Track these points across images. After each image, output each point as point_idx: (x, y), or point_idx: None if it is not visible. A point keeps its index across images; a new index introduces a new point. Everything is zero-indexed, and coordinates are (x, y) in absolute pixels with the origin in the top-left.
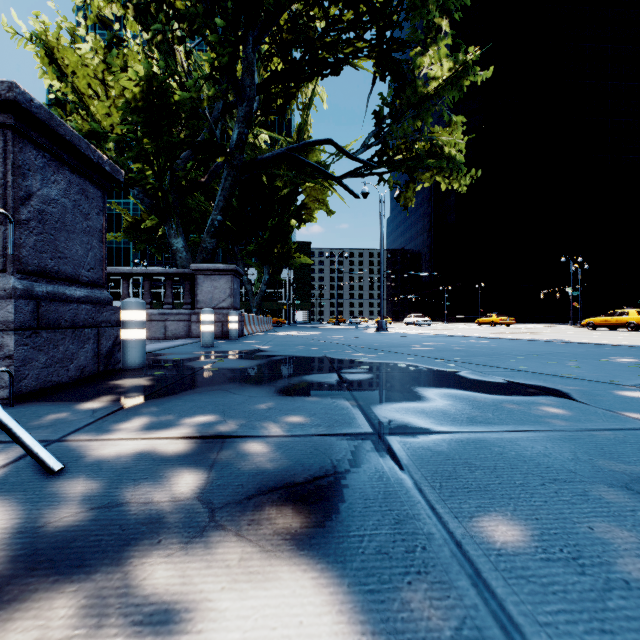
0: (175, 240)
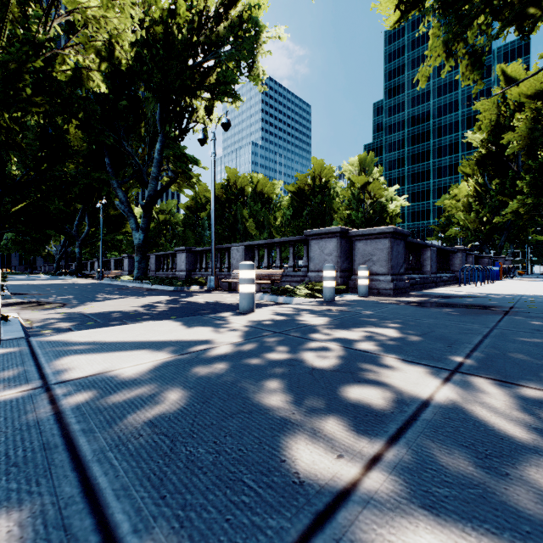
0: (486, 250)
